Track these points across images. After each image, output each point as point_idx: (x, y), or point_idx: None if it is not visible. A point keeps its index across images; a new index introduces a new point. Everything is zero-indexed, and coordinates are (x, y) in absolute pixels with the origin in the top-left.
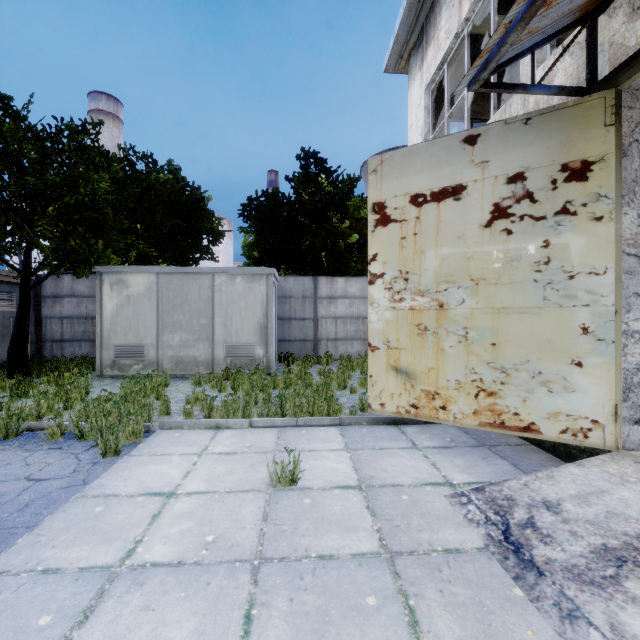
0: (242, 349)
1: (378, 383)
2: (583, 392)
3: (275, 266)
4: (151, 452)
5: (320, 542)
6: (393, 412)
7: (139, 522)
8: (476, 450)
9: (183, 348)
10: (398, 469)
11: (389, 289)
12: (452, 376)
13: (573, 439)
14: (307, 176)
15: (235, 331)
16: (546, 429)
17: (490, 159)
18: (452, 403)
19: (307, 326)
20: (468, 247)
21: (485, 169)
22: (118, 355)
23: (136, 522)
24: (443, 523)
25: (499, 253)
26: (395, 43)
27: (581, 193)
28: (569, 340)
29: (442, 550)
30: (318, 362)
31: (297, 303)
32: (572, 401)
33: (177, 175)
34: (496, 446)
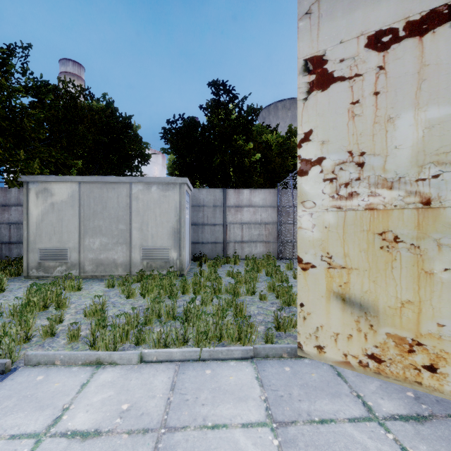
0: (157, 252)
1: (313, 316)
2: None
3: (191, 180)
4: None
5: None
6: (337, 361)
7: None
8: None
9: (103, 251)
10: None
11: (331, 180)
12: (449, 318)
13: None
14: (217, 101)
15: (151, 235)
16: None
17: None
18: (449, 363)
19: (217, 230)
20: None
21: None
22: (43, 258)
23: None
24: None
25: None
26: None
27: None
28: None
29: None
30: (227, 262)
31: (209, 211)
32: None
33: (110, 105)
34: None
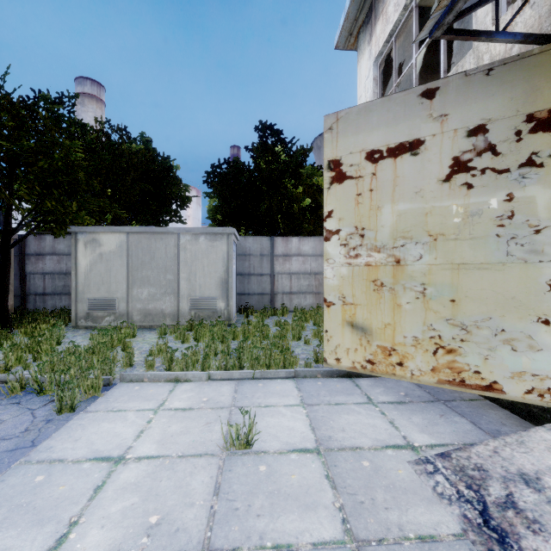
0: (205, 302)
1: (334, 338)
2: (550, 351)
3: (236, 227)
4: (108, 408)
5: (276, 525)
6: (349, 367)
7: (79, 496)
8: (432, 406)
9: (151, 301)
10: (356, 428)
11: (345, 245)
12: (409, 332)
13: (539, 400)
14: (264, 146)
15: (199, 286)
16: (510, 389)
17: (449, 112)
18: (409, 359)
19: (265, 281)
20: (426, 202)
21: (444, 123)
22: (91, 308)
23: (76, 496)
24: (411, 498)
25: (459, 208)
26: (345, 20)
27: (548, 144)
28: (535, 297)
29: (415, 537)
30: (274, 314)
31: (256, 260)
32: (538, 360)
33: (148, 146)
34: (451, 401)
